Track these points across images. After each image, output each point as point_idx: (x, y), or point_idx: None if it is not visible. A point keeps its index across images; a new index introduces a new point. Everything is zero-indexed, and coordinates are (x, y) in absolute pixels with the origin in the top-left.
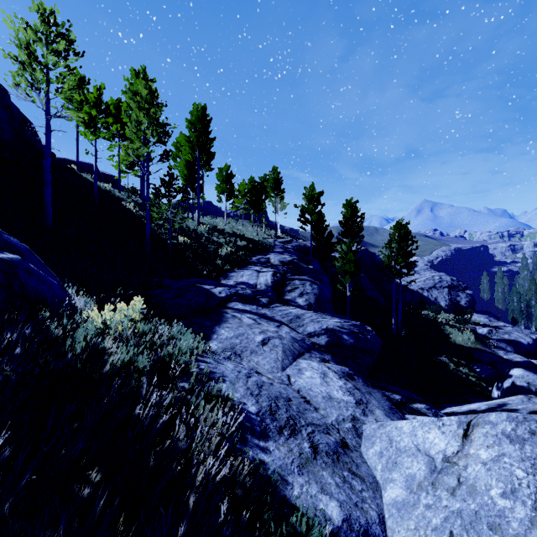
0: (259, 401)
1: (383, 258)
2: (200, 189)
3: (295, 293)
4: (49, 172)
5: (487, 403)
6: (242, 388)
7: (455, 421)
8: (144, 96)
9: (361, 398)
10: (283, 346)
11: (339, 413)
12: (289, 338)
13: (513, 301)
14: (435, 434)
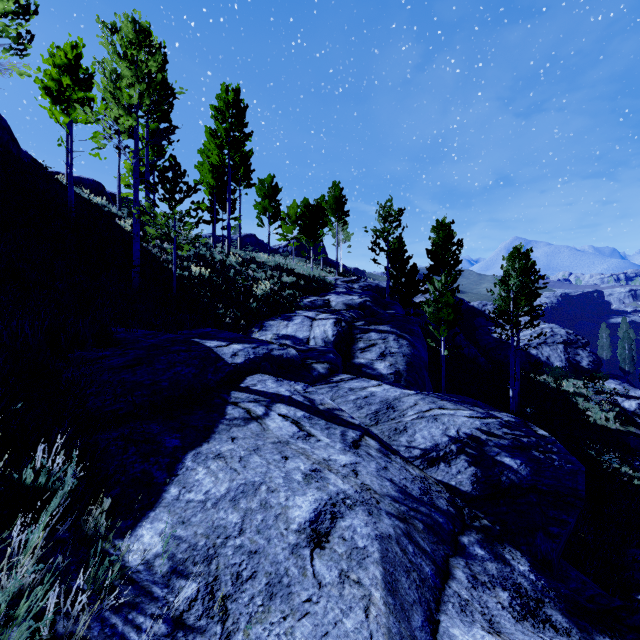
0: None
1: (497, 301)
2: (233, 206)
3: (372, 353)
4: None
5: None
6: None
7: None
8: (127, 33)
9: None
10: (382, 551)
11: None
12: (390, 496)
13: None
14: None
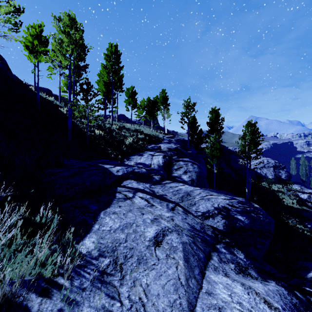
0: None
1: (240, 146)
2: (114, 101)
3: (180, 171)
4: None
5: None
6: None
7: None
8: (66, 21)
9: None
10: (183, 247)
11: None
12: (187, 229)
13: None
14: None
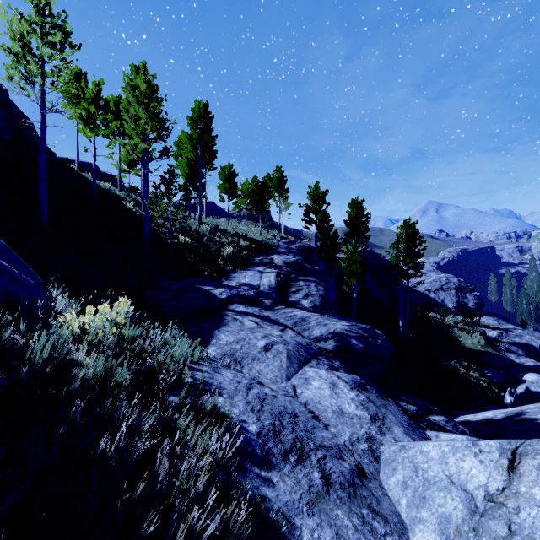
0: (261, 418)
1: (391, 259)
2: (202, 188)
3: (300, 294)
4: (45, 169)
5: (504, 411)
6: (241, 403)
7: (495, 448)
8: (143, 90)
9: (376, 412)
10: (287, 352)
11: (352, 431)
12: (294, 343)
13: (522, 303)
14: (472, 463)
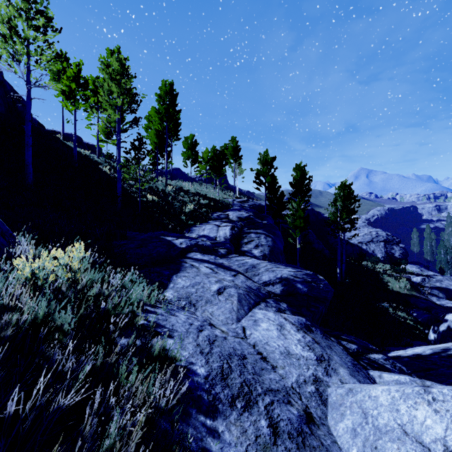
0: (209, 361)
1: (329, 215)
2: (169, 155)
3: (251, 245)
4: (30, 136)
5: (431, 347)
6: (191, 345)
7: (450, 396)
8: (115, 67)
9: (321, 353)
10: (238, 295)
11: (299, 372)
12: (244, 287)
13: (441, 253)
14: (425, 412)
